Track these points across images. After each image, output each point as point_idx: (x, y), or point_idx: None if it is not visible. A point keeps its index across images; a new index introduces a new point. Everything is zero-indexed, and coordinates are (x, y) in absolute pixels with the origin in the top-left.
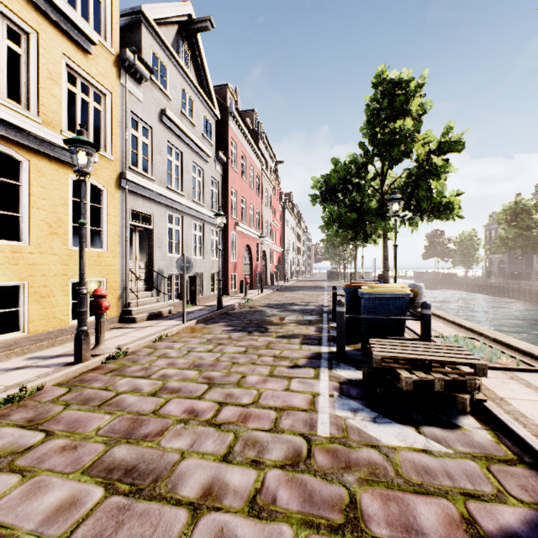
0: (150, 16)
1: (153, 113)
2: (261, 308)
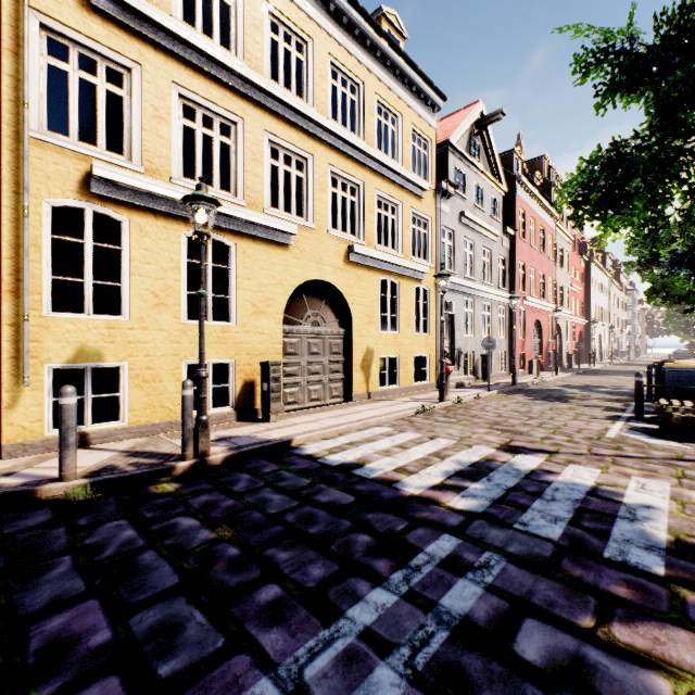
0: (454, 141)
1: (454, 219)
2: (558, 387)
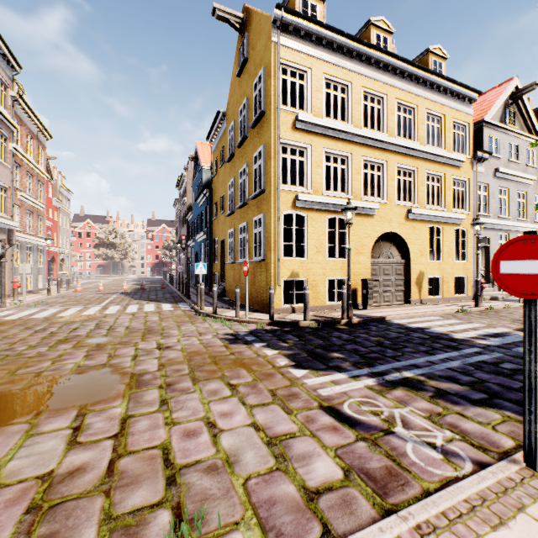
0: (488, 119)
1: (489, 175)
2: None
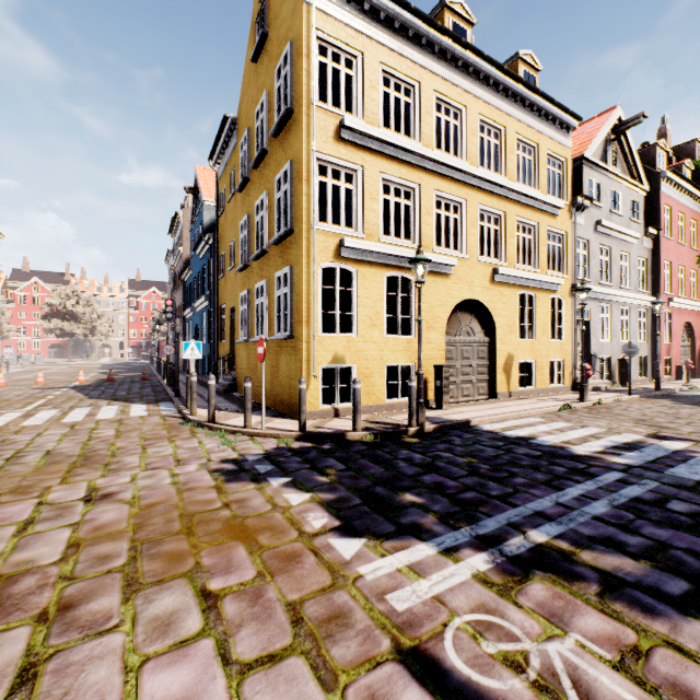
0: (589, 155)
1: (589, 228)
2: None
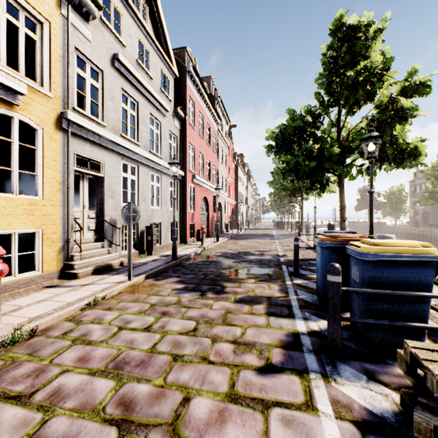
0: None
1: (104, 56)
2: (217, 258)
